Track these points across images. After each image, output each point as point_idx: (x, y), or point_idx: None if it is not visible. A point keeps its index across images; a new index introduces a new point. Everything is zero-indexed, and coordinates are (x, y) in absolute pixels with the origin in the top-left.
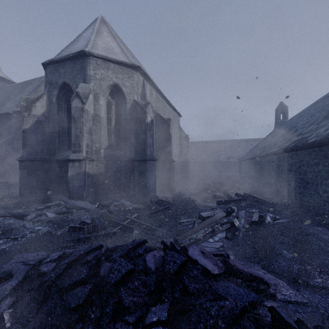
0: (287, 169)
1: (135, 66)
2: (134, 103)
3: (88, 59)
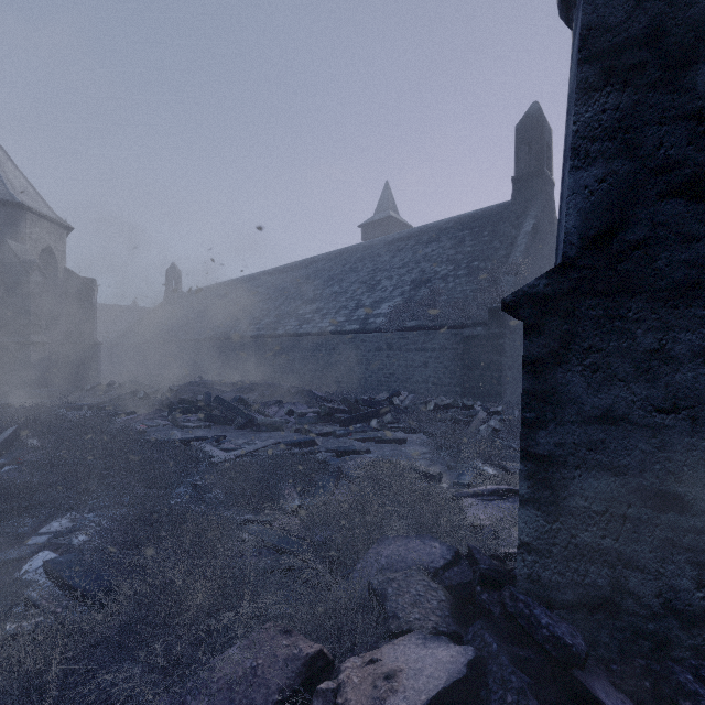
0: (213, 354)
1: (70, 228)
2: (68, 272)
3: (24, 213)
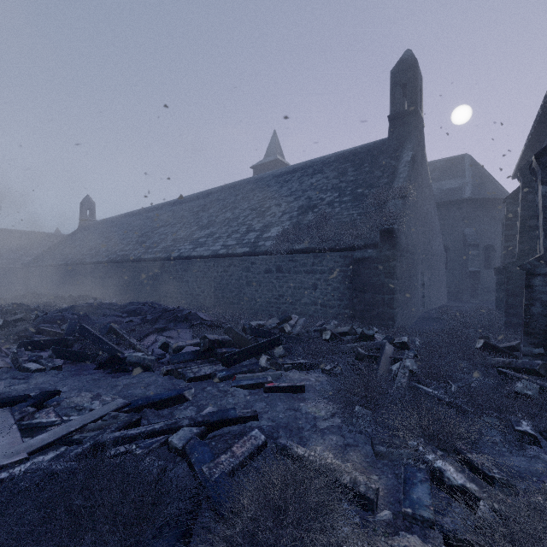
0: (115, 275)
1: None
2: None
3: None
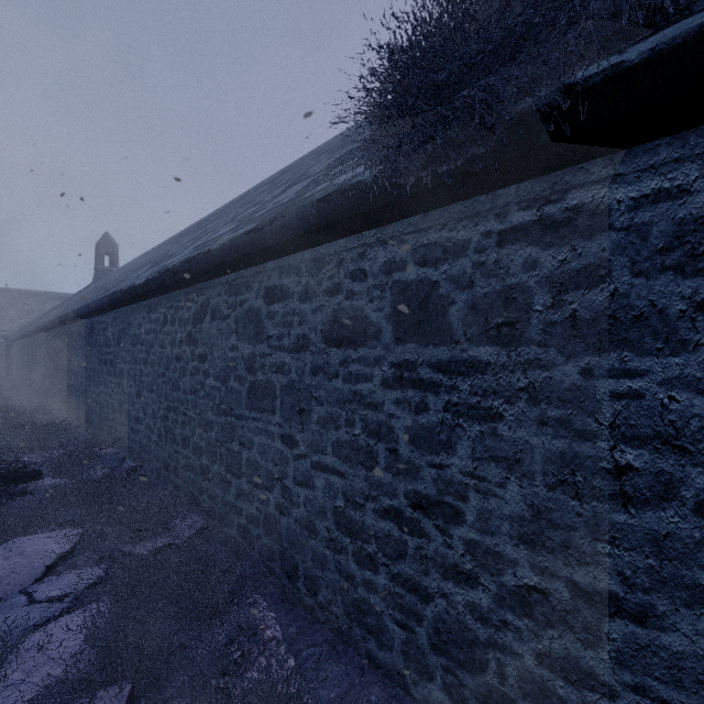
0: (53, 355)
1: None
2: None
3: None
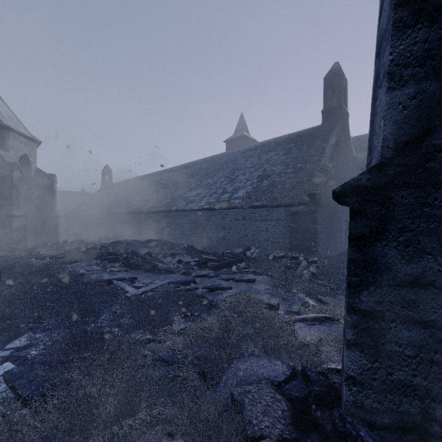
0: (131, 222)
1: (39, 142)
2: (38, 170)
3: (9, 132)
